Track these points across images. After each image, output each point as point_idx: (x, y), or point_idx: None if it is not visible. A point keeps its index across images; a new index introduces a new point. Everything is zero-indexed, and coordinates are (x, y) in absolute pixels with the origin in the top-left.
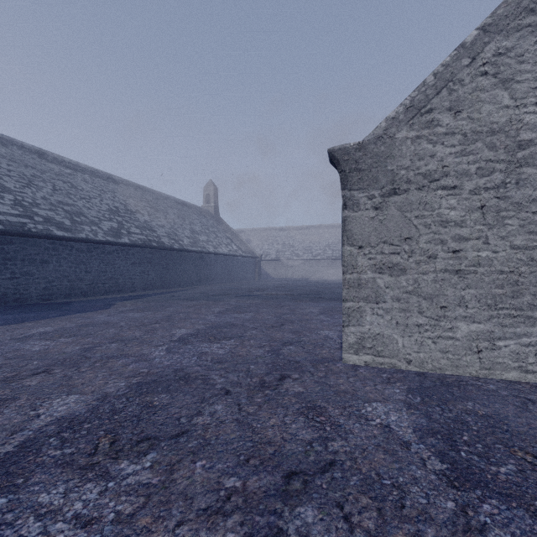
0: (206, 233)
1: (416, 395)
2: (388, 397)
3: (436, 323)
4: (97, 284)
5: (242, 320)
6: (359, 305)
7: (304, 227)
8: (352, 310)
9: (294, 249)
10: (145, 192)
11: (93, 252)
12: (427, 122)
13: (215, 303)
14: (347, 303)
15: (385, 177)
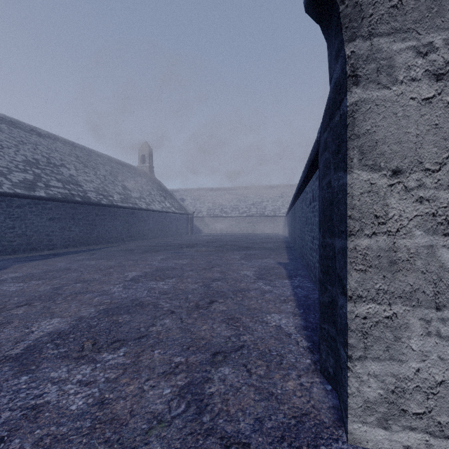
0: (140, 190)
1: None
2: None
3: None
4: (1, 242)
5: (158, 293)
6: (392, 312)
7: (232, 188)
8: (375, 323)
9: (223, 207)
10: (75, 148)
11: None
12: None
13: (135, 264)
14: (362, 305)
15: None
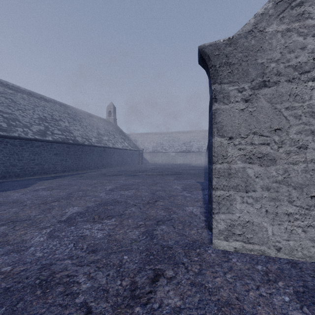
0: (108, 135)
1: (312, 308)
2: (283, 314)
3: (306, 212)
4: (27, 169)
5: (126, 196)
6: (229, 194)
7: (169, 132)
8: (222, 198)
9: (163, 146)
10: (67, 108)
11: (24, 146)
12: (298, 14)
13: (109, 182)
14: (218, 191)
15: (255, 70)
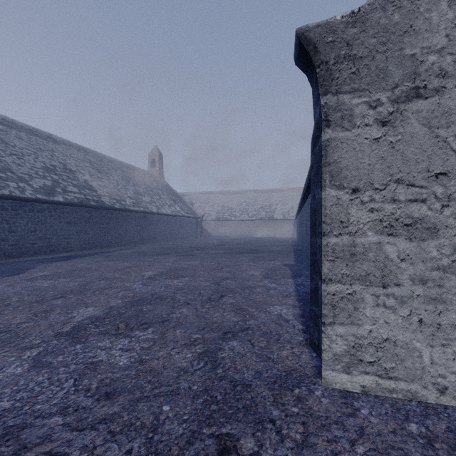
0: (150, 195)
1: None
2: None
3: None
4: (24, 245)
5: (174, 289)
6: (352, 290)
7: (241, 192)
8: (340, 298)
9: (232, 211)
10: (89, 154)
11: (19, 210)
12: None
13: (149, 265)
14: (331, 285)
15: (400, 68)
